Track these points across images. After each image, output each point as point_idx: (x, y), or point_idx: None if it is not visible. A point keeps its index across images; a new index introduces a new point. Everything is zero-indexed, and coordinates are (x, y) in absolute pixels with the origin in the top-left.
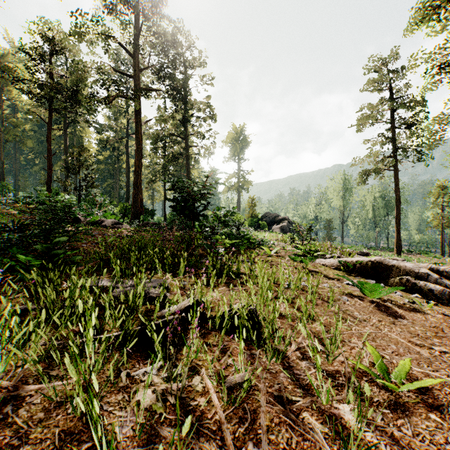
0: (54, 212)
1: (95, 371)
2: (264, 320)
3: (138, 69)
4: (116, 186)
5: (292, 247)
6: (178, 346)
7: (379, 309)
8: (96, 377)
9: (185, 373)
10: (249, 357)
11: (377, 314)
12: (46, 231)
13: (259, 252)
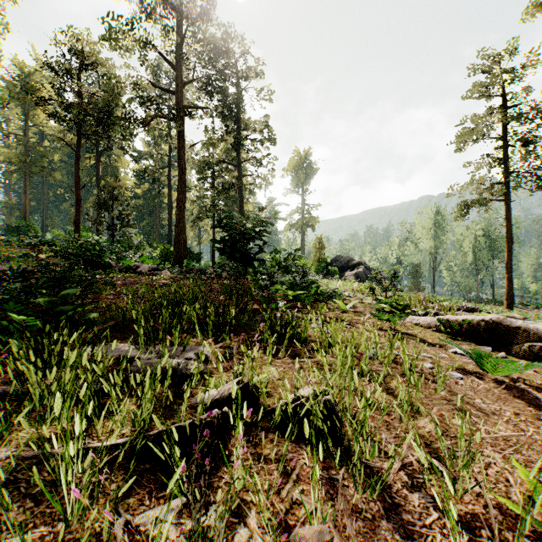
0: (64, 256)
1: (75, 516)
2: (345, 414)
3: (181, 84)
4: (156, 225)
5: (373, 300)
6: (216, 461)
7: (509, 393)
8: (76, 526)
9: (220, 533)
10: (328, 485)
11: (508, 402)
12: (55, 280)
13: (330, 307)
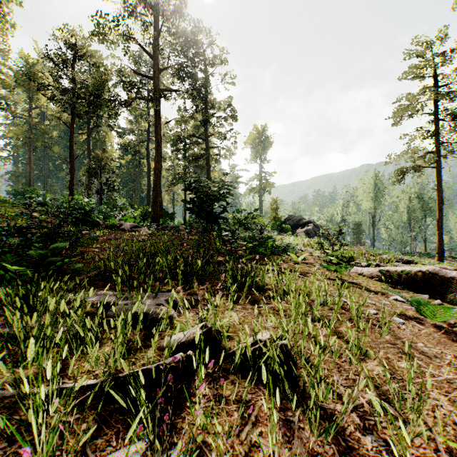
0: (54, 214)
1: None
2: (299, 356)
3: (157, 70)
4: (137, 190)
5: (321, 253)
6: (180, 401)
7: (448, 337)
8: None
9: None
10: (284, 426)
11: (448, 346)
12: (47, 235)
13: (284, 259)
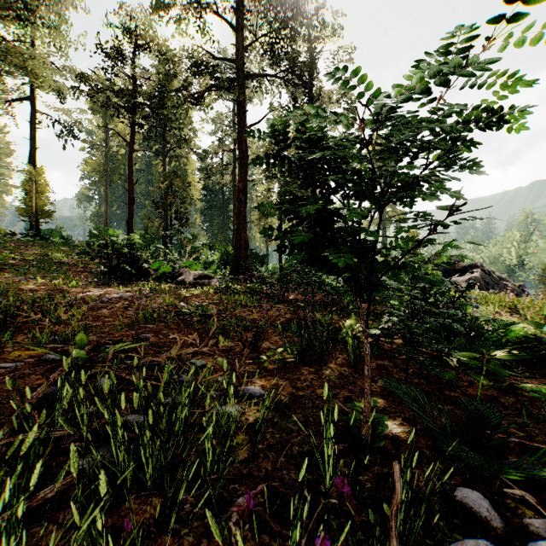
0: None
1: None
2: None
3: (241, 51)
4: (223, 227)
5: None
6: None
7: None
8: None
9: None
10: None
11: None
12: None
13: None
